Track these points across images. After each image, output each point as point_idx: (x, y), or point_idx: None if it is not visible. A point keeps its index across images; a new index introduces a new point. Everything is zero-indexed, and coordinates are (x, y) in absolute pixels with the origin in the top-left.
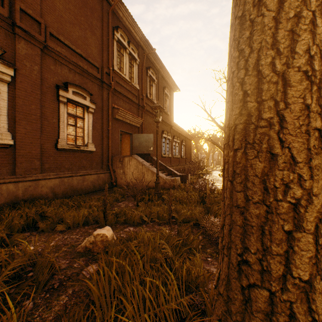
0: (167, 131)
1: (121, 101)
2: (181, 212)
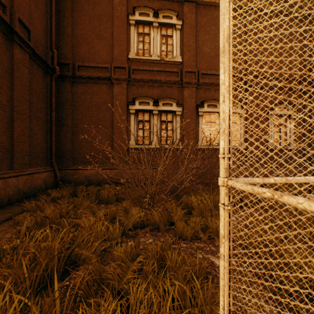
0: None
1: None
2: None
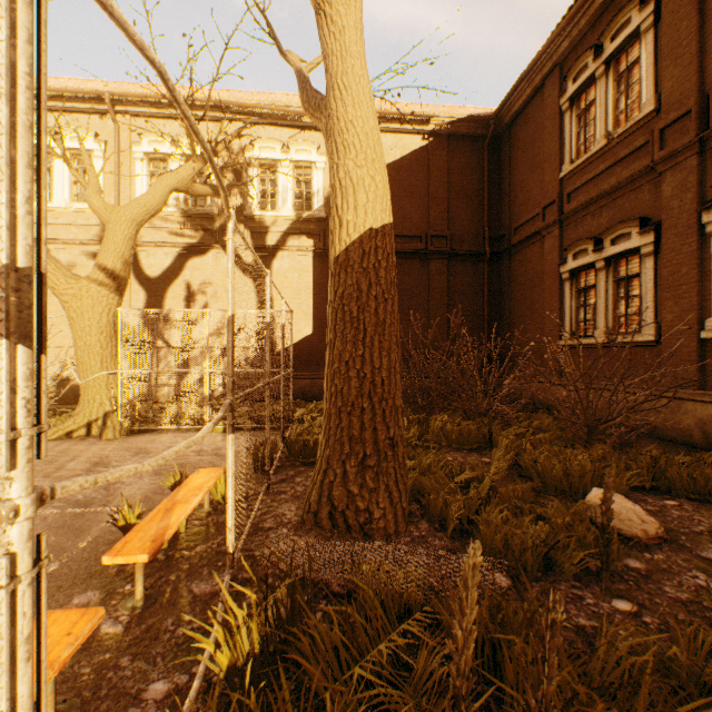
0: None
1: None
2: None
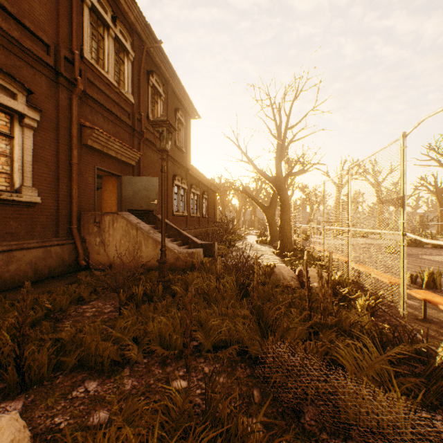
0: (181, 176)
1: (98, 117)
2: (209, 324)
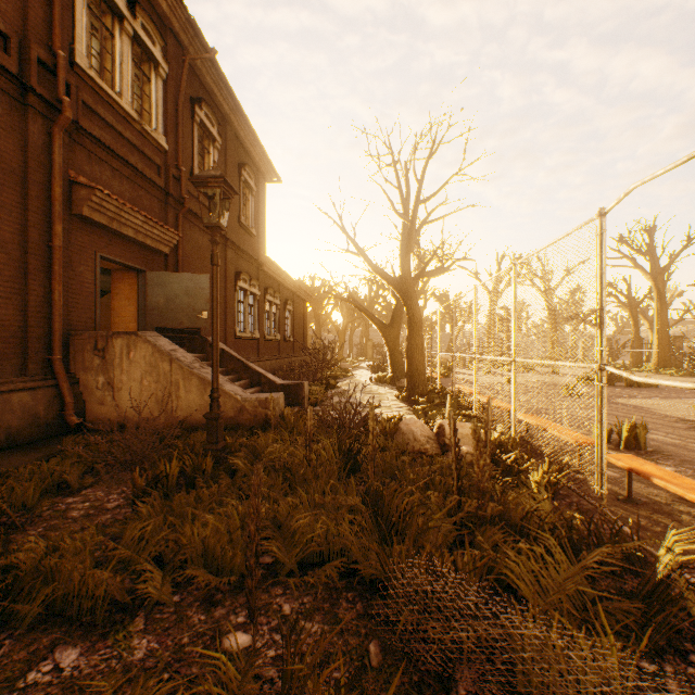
0: (249, 274)
1: (103, 170)
2: (292, 524)
